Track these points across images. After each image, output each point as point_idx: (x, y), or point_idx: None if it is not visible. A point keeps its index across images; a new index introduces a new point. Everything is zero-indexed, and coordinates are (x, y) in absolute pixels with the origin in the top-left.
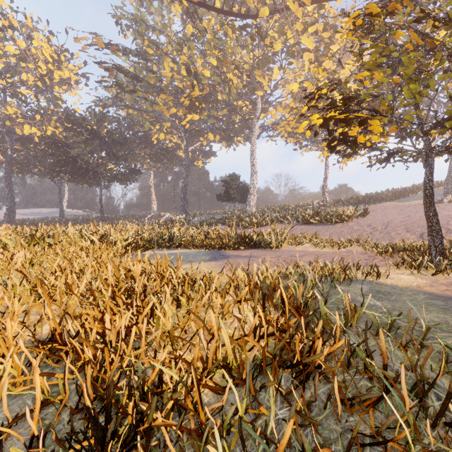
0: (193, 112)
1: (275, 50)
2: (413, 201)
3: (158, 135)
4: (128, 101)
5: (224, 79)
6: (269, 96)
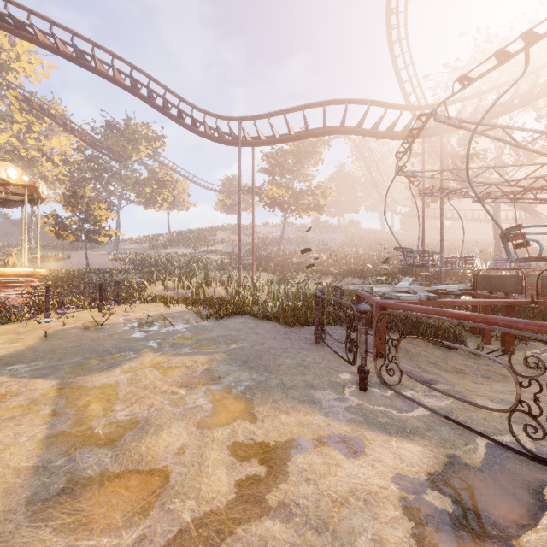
0: None
1: None
2: (100, 252)
3: None
4: None
5: None
6: None
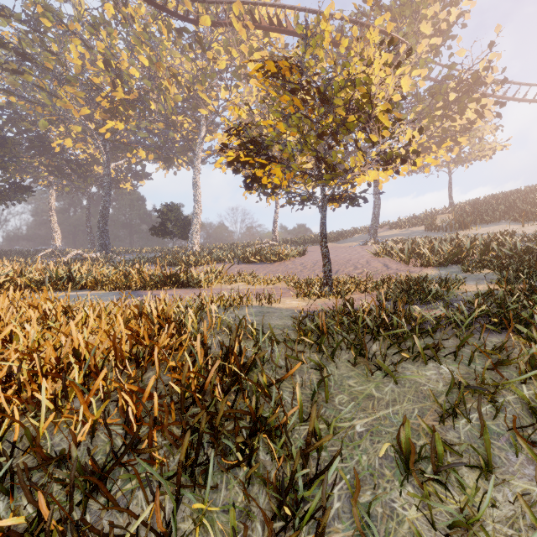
0: (115, 119)
1: (219, 67)
2: (348, 243)
3: (62, 141)
4: (9, 84)
5: (159, 86)
6: (214, 117)
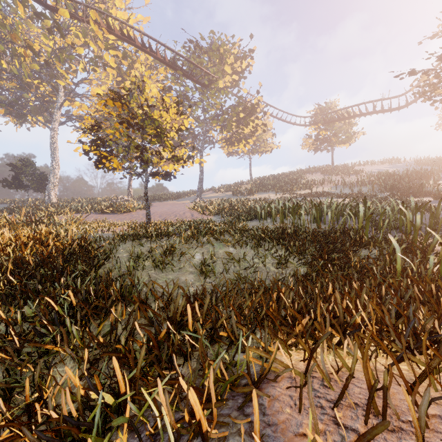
0: None
1: (77, 52)
2: (184, 201)
3: None
4: None
5: (13, 50)
6: (73, 89)
